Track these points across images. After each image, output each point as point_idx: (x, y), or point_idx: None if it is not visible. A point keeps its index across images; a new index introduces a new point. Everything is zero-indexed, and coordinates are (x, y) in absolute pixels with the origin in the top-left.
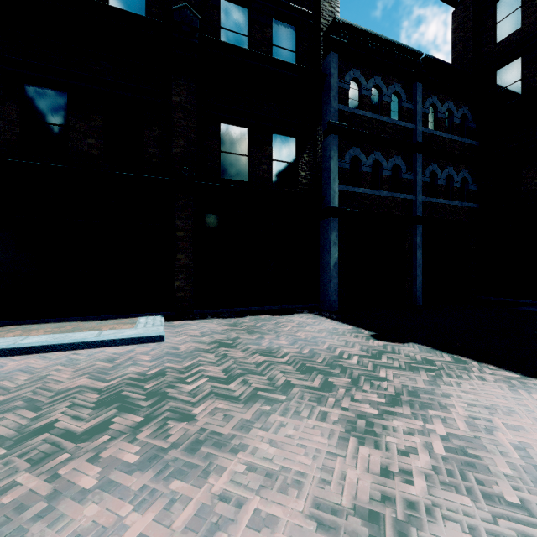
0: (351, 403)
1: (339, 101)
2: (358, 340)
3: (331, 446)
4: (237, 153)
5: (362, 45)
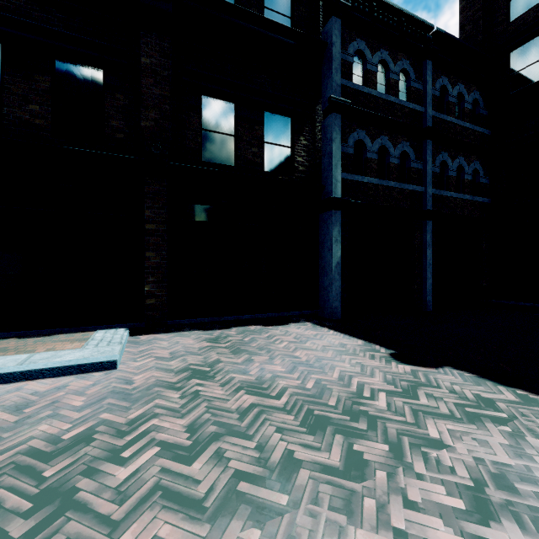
0: (407, 513)
1: (341, 75)
2: (376, 363)
3: None
4: (222, 132)
5: (367, 13)
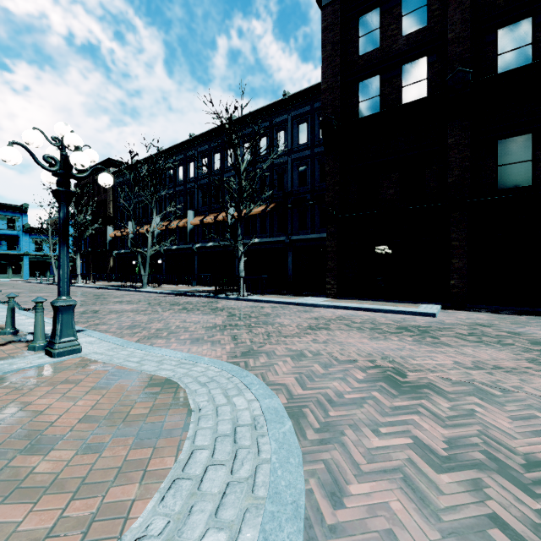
0: None
1: None
2: None
3: (506, 358)
4: (518, 161)
5: None
